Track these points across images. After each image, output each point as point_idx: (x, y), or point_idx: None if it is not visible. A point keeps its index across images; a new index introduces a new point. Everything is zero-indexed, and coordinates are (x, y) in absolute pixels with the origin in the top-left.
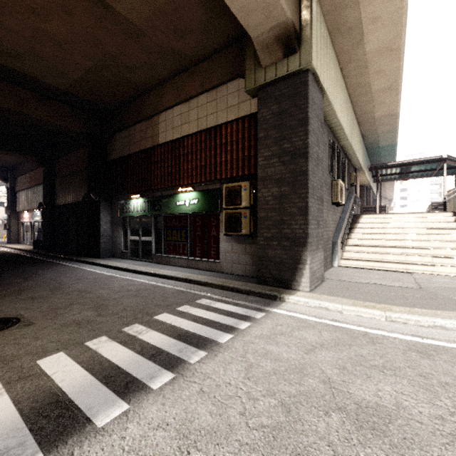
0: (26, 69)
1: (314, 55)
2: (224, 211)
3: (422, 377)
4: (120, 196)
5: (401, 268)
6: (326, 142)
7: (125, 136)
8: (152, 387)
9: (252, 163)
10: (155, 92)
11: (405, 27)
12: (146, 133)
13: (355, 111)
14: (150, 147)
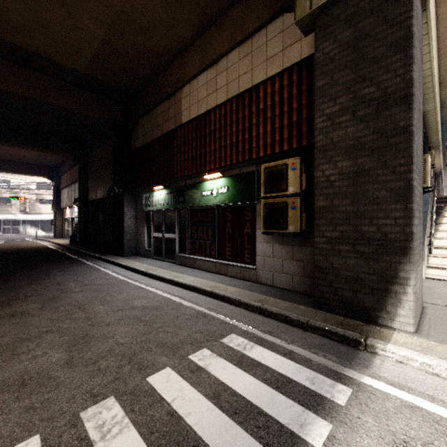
0: (40, 48)
1: None
2: (263, 200)
3: None
4: (144, 188)
5: None
6: None
7: (147, 121)
8: None
9: (304, 130)
10: (178, 62)
11: None
12: (168, 113)
13: (441, 64)
14: (173, 129)
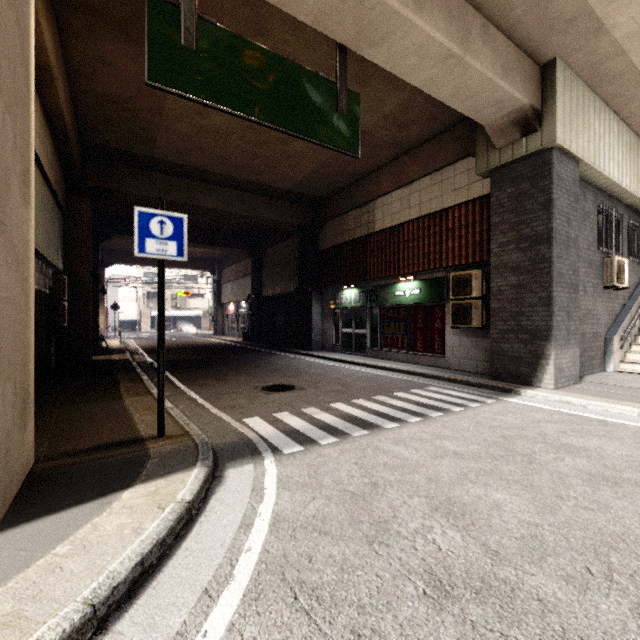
0: (261, 179)
1: (560, 130)
2: (451, 302)
3: (637, 444)
4: (332, 287)
5: None
6: (592, 209)
7: (337, 224)
8: (409, 421)
9: (484, 249)
10: (372, 177)
11: None
12: (361, 221)
13: None
14: (365, 235)
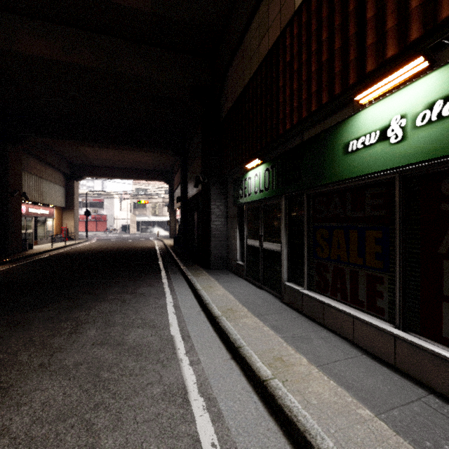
0: None
1: None
2: None
3: None
4: (234, 170)
5: None
6: None
7: (237, 62)
8: None
9: None
10: None
11: None
12: (268, 17)
13: None
14: (276, 42)
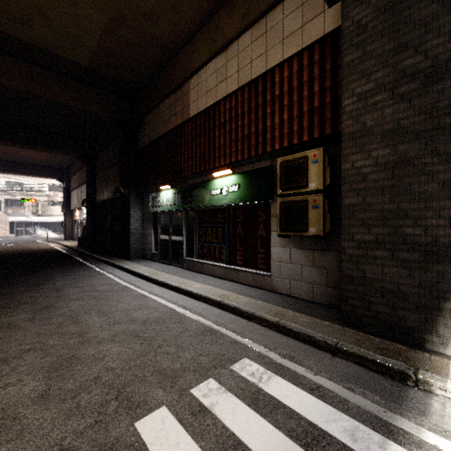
0: (41, 40)
1: None
2: (279, 198)
3: None
4: (150, 188)
5: None
6: None
7: (154, 117)
8: None
9: (328, 116)
10: (185, 51)
11: None
12: (175, 107)
13: None
14: (180, 124)
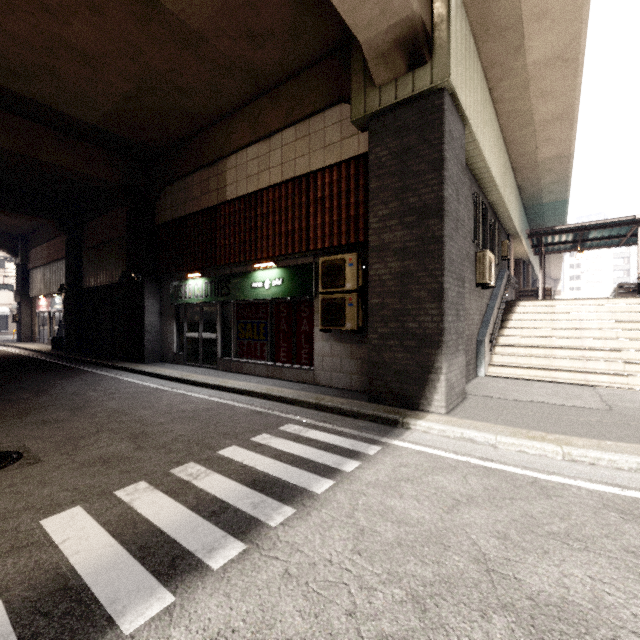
0: (39, 95)
1: (453, 66)
2: (321, 296)
3: (630, 554)
4: (173, 275)
5: (578, 380)
6: (468, 195)
7: (179, 190)
8: (212, 567)
9: (361, 226)
10: (222, 126)
11: (586, 25)
12: (209, 185)
13: (510, 152)
14: (215, 205)
